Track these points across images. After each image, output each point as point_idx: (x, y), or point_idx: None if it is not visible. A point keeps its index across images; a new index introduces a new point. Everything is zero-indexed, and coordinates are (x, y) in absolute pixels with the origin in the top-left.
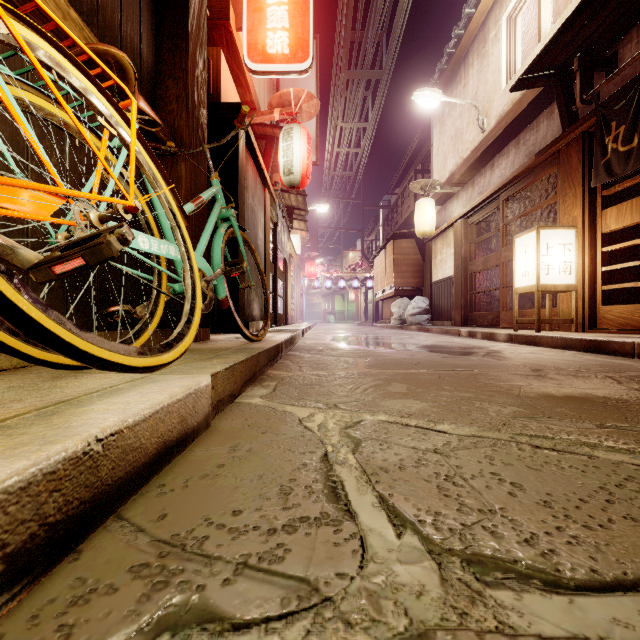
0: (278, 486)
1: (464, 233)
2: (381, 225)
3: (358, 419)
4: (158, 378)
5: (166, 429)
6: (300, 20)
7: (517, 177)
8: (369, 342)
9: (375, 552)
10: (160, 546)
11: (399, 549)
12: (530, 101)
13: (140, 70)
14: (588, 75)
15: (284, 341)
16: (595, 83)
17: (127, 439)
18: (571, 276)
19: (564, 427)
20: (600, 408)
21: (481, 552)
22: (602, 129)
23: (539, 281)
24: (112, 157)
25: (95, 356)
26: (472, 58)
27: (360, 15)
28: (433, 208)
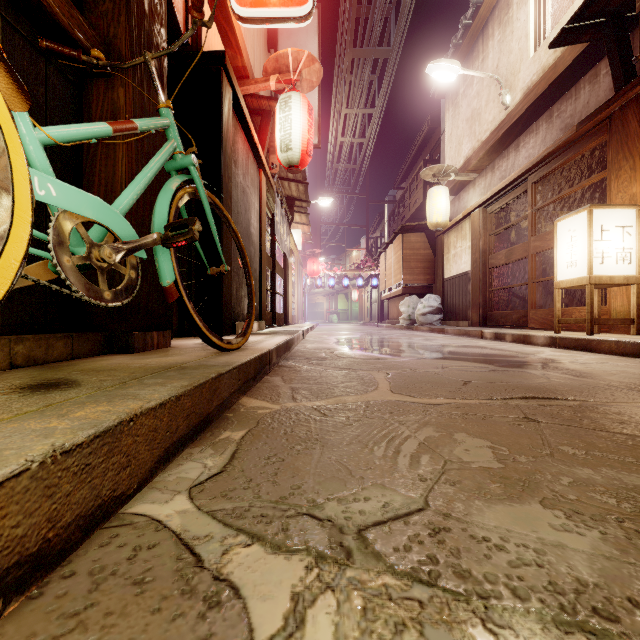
0: None
1: (483, 223)
2: (386, 221)
3: None
4: None
5: None
6: None
7: (552, 154)
8: (381, 346)
9: None
10: None
11: None
12: (568, 64)
13: None
14: None
15: (275, 348)
16: None
17: None
18: (631, 266)
19: None
20: None
21: None
22: None
23: (592, 272)
24: None
25: None
26: (492, 28)
27: None
28: (447, 197)
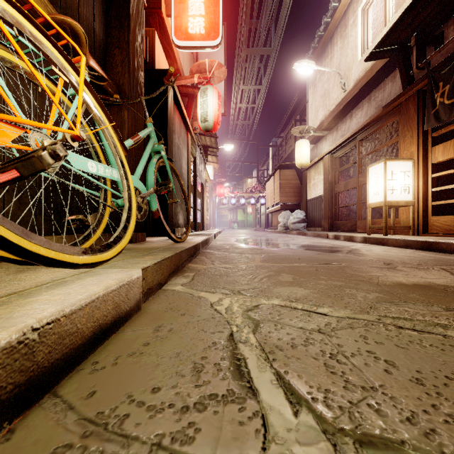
0: (192, 363)
1: (330, 164)
2: (271, 159)
3: (256, 303)
4: (99, 272)
5: (101, 314)
6: (213, 9)
7: (369, 124)
8: (262, 243)
9: (276, 432)
10: (85, 425)
11: (297, 428)
12: (379, 69)
13: (94, 41)
14: (422, 49)
15: (201, 242)
16: (427, 55)
17: (64, 326)
18: (409, 195)
19: (418, 310)
20: (442, 294)
21: (370, 432)
22: (432, 88)
23: (386, 198)
24: (68, 102)
25: (41, 255)
26: (336, 39)
27: (256, 8)
28: (308, 146)
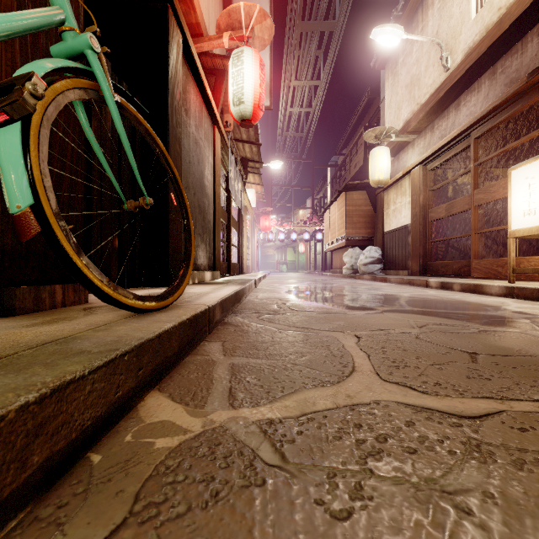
0: None
1: (423, 180)
2: (329, 184)
3: None
4: None
5: None
6: None
7: (497, 108)
8: (333, 296)
9: None
10: None
11: None
12: (515, 19)
13: None
14: None
15: (219, 302)
16: None
17: None
18: None
19: None
20: None
21: None
22: None
23: None
24: None
25: None
26: None
27: None
28: (388, 156)
